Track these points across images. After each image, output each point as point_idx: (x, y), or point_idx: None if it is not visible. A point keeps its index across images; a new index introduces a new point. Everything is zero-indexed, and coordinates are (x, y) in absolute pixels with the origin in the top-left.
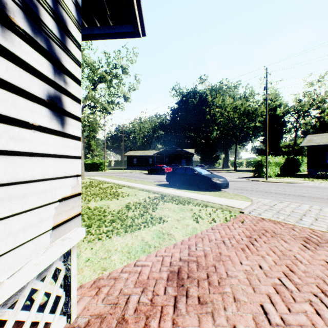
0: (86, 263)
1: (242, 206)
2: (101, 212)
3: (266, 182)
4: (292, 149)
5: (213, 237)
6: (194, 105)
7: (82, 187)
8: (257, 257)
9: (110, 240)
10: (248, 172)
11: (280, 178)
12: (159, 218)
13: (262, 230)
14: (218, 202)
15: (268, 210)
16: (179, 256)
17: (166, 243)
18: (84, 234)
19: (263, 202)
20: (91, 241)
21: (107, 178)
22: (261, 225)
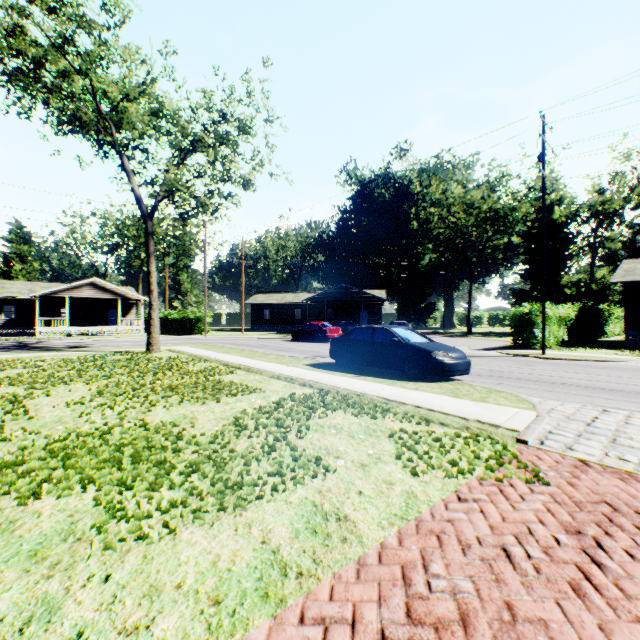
0: None
1: (518, 422)
2: (171, 440)
3: (545, 358)
4: (585, 290)
5: (471, 530)
6: (385, 203)
7: (148, 371)
8: None
9: (170, 542)
10: (498, 338)
11: (570, 349)
12: (313, 459)
13: (601, 504)
14: (456, 412)
15: (585, 435)
16: (379, 623)
17: (335, 555)
18: None
19: (562, 412)
20: (114, 546)
21: (207, 349)
22: (590, 484)
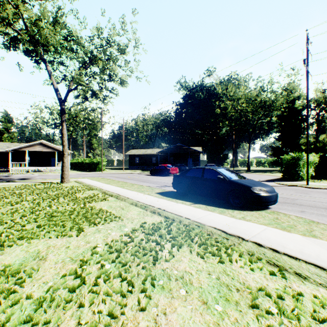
0: None
1: None
2: None
3: (310, 188)
4: (313, 146)
5: None
6: (201, 100)
7: (48, 198)
8: None
9: None
10: (267, 173)
11: (319, 181)
12: None
13: None
14: (302, 254)
15: None
16: None
17: None
18: None
19: None
20: None
21: (98, 180)
22: None
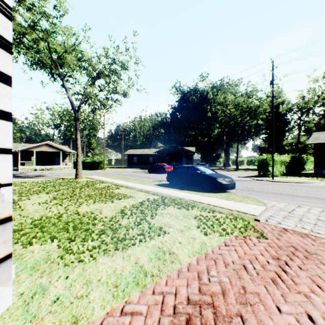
0: (52, 306)
1: (256, 211)
2: (91, 220)
3: (273, 181)
4: (295, 147)
5: (229, 258)
6: (195, 103)
7: (77, 188)
8: (299, 297)
9: (94, 263)
10: (251, 171)
11: (286, 177)
12: (158, 228)
13: (290, 247)
14: (227, 207)
15: (287, 217)
16: (186, 294)
17: (168, 268)
18: (9, 302)
19: (278, 207)
20: (69, 264)
21: (105, 177)
22: (286, 239)
